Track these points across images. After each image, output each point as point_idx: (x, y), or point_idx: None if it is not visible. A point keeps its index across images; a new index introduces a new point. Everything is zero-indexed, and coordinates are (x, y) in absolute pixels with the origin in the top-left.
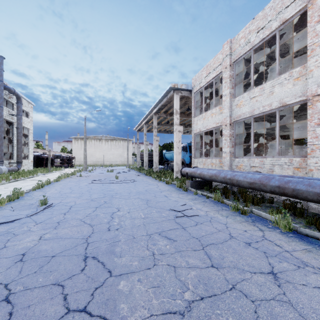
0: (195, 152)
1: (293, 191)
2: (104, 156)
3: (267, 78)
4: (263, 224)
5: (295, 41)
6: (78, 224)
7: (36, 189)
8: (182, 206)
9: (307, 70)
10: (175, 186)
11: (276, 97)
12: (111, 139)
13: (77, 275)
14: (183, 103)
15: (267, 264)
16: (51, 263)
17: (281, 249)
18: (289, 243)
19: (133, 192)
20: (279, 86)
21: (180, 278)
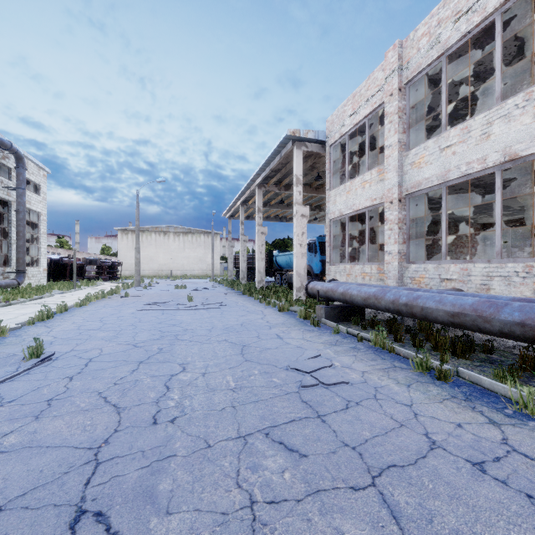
0: (332, 253)
1: None
2: (172, 261)
3: (464, 118)
4: (491, 405)
5: (527, 39)
6: (91, 405)
7: (36, 321)
8: (313, 360)
9: None
10: (296, 315)
11: (495, 144)
12: (184, 232)
13: None
14: (308, 166)
15: None
16: None
17: None
18: None
19: (218, 327)
20: (502, 121)
21: None
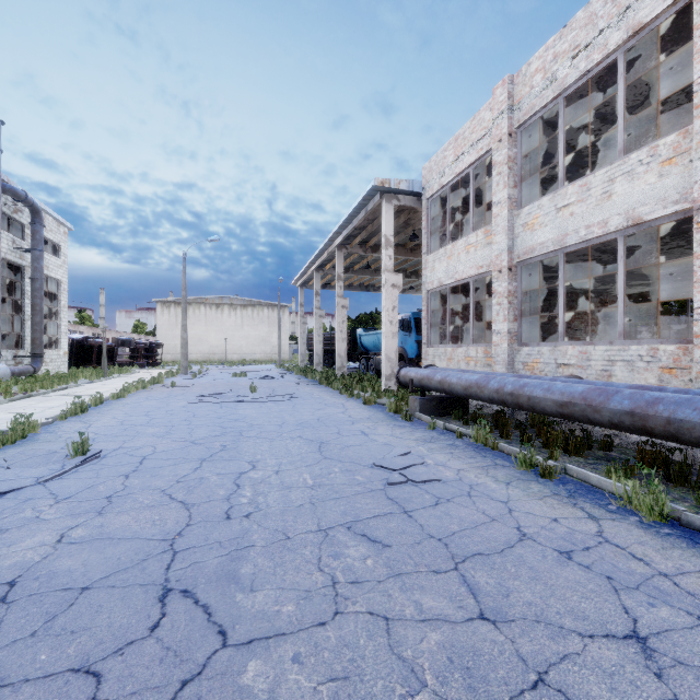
0: (430, 332)
1: (667, 425)
2: (227, 342)
3: (591, 166)
4: (595, 502)
5: (660, 77)
6: (156, 502)
7: (69, 416)
8: (402, 458)
9: (693, 140)
10: (385, 409)
11: (618, 206)
12: (242, 305)
13: (139, 642)
14: (401, 223)
15: (620, 610)
16: (78, 607)
17: (648, 568)
18: (665, 553)
19: (290, 423)
20: (625, 179)
21: (402, 651)
